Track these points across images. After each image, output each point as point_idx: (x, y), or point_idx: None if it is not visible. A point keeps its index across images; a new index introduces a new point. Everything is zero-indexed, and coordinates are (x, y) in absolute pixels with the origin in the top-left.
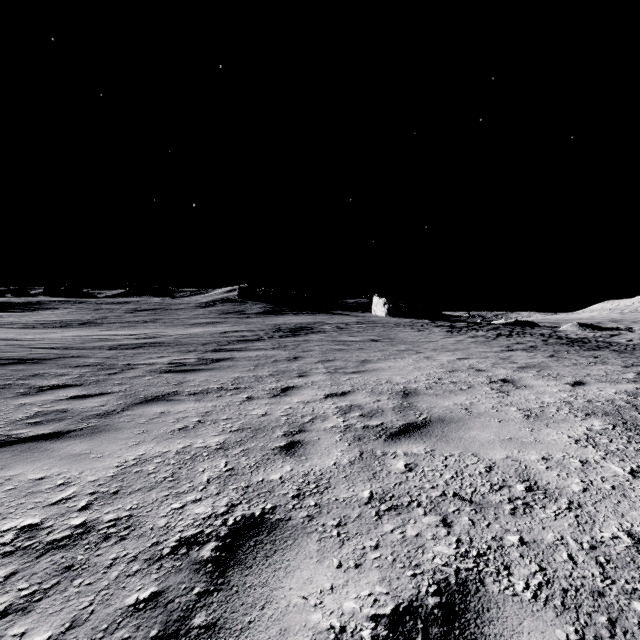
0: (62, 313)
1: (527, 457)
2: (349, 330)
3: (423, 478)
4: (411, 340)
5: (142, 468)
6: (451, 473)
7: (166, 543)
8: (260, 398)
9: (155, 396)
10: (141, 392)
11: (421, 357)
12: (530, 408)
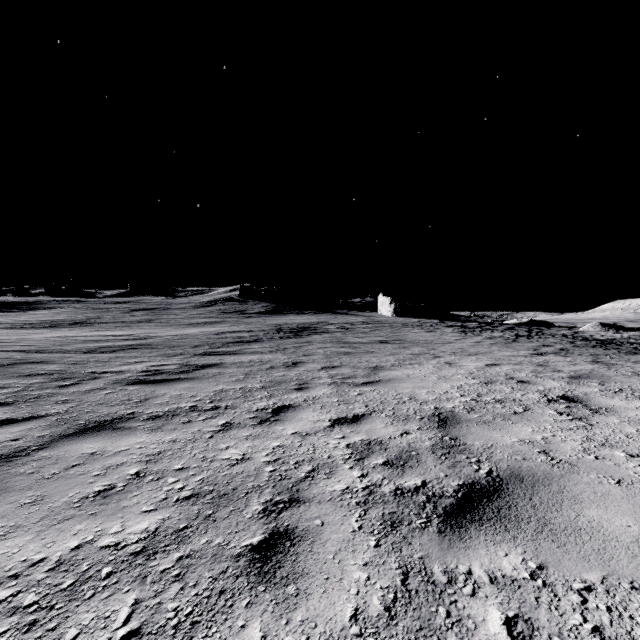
0: (57, 313)
1: None
2: (355, 330)
3: None
4: (424, 342)
5: None
6: None
7: None
8: (241, 426)
9: (100, 422)
10: (85, 415)
11: (442, 363)
12: None
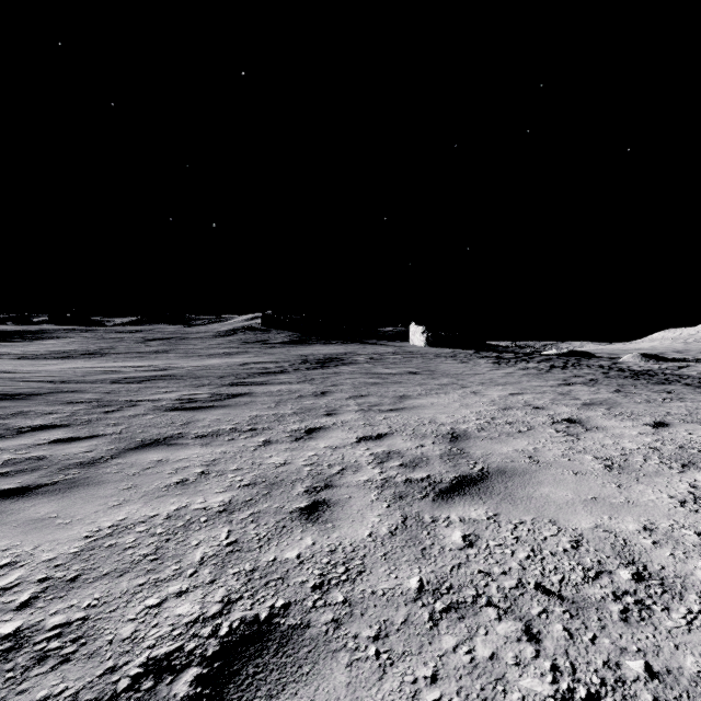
0: (66, 343)
1: (623, 526)
2: (384, 361)
3: (489, 557)
4: (454, 372)
5: (118, 540)
6: (526, 550)
7: (126, 669)
8: (280, 442)
9: (154, 439)
10: (139, 434)
11: (467, 392)
12: (610, 456)
